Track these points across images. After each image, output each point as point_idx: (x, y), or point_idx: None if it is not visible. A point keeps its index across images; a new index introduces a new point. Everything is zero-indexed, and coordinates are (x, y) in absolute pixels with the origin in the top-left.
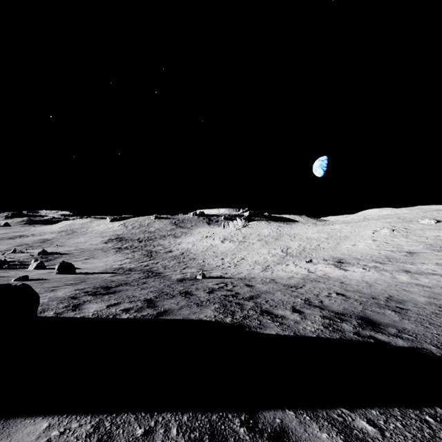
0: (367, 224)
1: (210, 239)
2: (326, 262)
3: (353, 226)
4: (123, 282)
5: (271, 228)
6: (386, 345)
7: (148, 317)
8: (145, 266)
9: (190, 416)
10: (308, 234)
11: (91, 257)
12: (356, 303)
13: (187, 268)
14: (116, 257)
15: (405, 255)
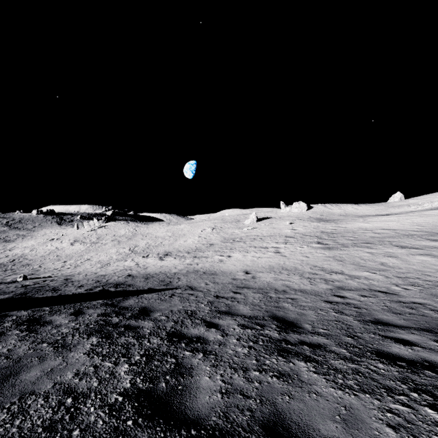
0: (202, 224)
1: (57, 242)
2: (157, 256)
3: (192, 225)
4: None
5: (128, 229)
6: (108, 291)
7: None
8: None
9: None
10: (158, 233)
11: None
12: (130, 278)
13: (14, 275)
14: None
15: (207, 247)
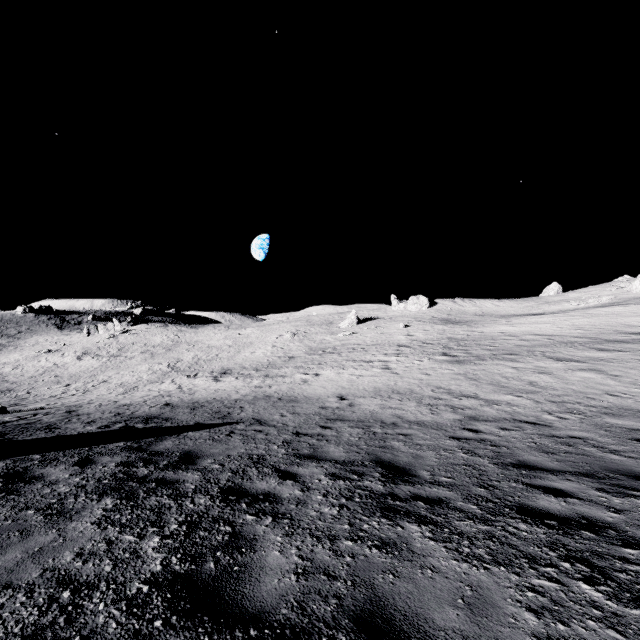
0: (278, 327)
1: (55, 356)
2: (210, 375)
3: (264, 330)
4: None
5: (167, 335)
6: (133, 428)
7: None
8: None
9: None
10: (212, 341)
11: None
12: (168, 408)
13: None
14: None
15: (285, 361)
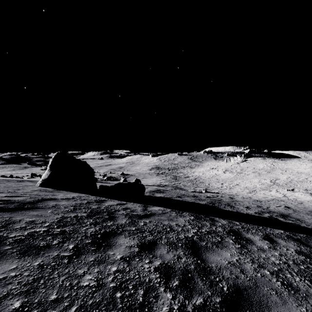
0: None
1: (215, 170)
2: (305, 191)
3: None
4: (165, 189)
5: (265, 163)
6: (278, 220)
7: (179, 199)
8: (173, 184)
9: (191, 213)
10: (299, 169)
11: (144, 178)
12: (291, 211)
13: (197, 187)
14: (157, 178)
15: None
